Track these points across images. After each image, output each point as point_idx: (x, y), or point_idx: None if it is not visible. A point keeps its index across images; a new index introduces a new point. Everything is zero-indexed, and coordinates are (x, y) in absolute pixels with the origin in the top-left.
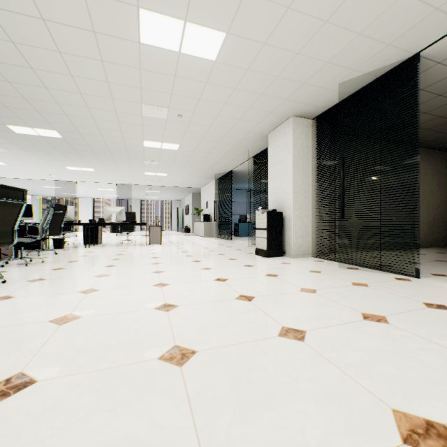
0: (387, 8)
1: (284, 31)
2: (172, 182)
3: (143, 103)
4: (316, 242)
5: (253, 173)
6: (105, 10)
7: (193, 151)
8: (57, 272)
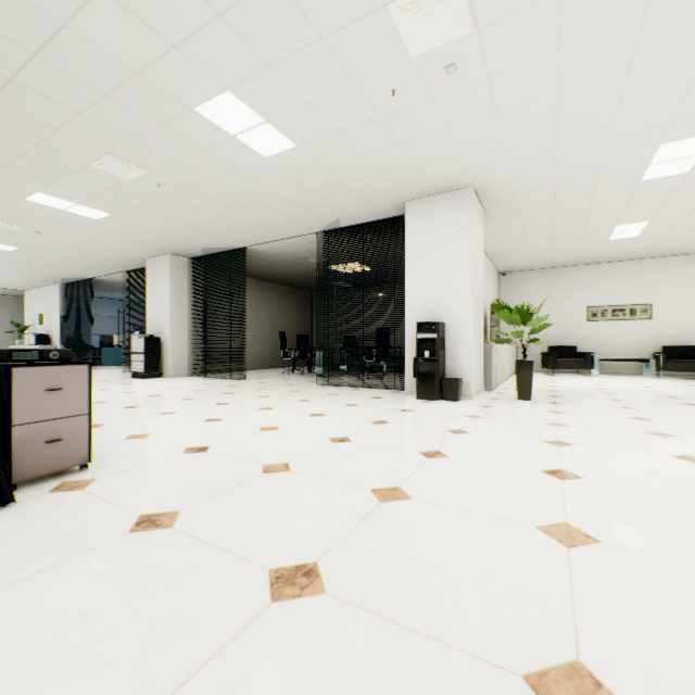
0: (218, 231)
1: (157, 223)
2: None
3: None
4: (193, 364)
5: (126, 284)
6: (3, 185)
7: (39, 255)
8: None
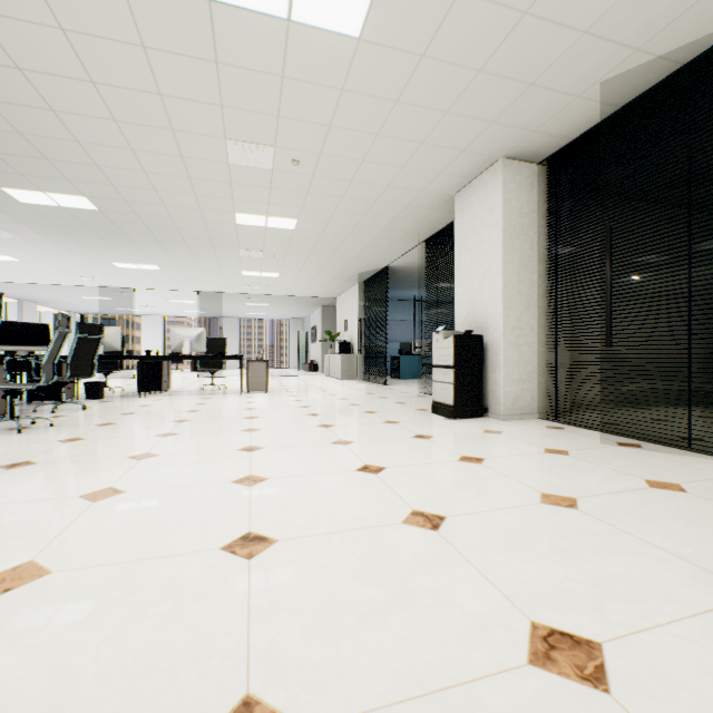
0: None
1: None
2: (288, 288)
3: (228, 138)
4: (545, 391)
5: (423, 271)
6: None
7: (322, 231)
8: (66, 446)
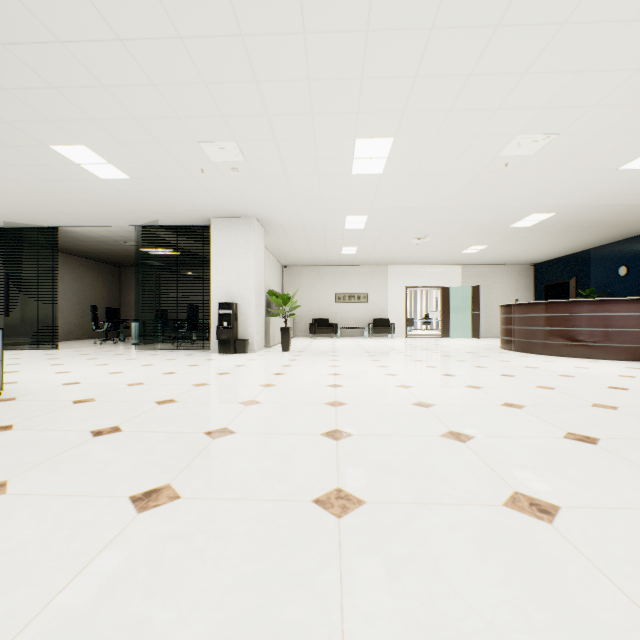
0: (31, 212)
1: None
2: None
3: None
4: None
5: None
6: None
7: None
8: None
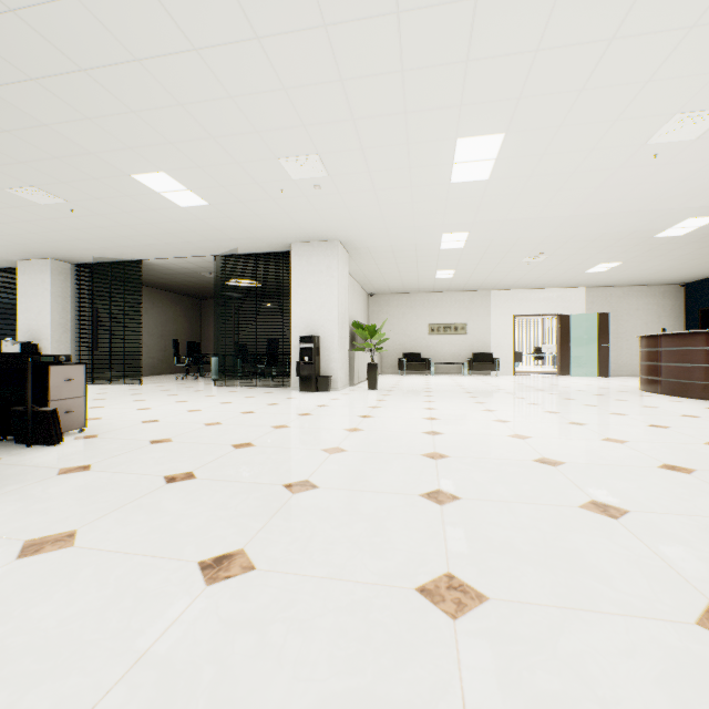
0: (117, 246)
1: (51, 234)
2: None
3: None
4: None
5: None
6: None
7: None
8: None
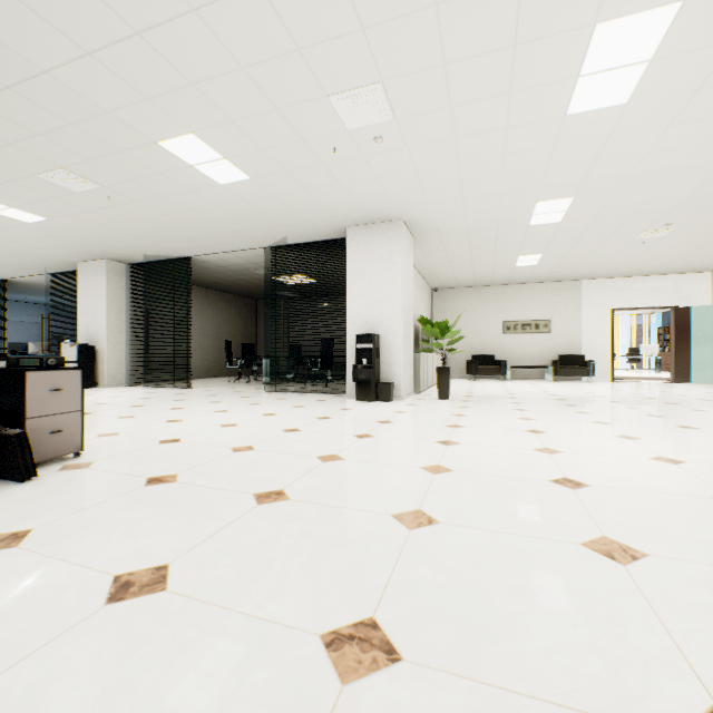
0: (164, 241)
1: (98, 230)
2: None
3: None
4: (131, 373)
5: (45, 286)
6: None
7: None
8: None
